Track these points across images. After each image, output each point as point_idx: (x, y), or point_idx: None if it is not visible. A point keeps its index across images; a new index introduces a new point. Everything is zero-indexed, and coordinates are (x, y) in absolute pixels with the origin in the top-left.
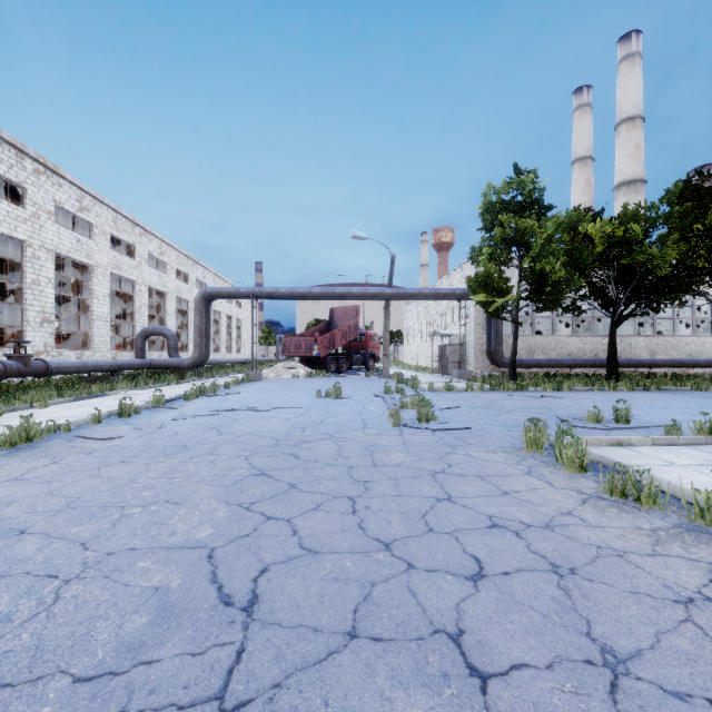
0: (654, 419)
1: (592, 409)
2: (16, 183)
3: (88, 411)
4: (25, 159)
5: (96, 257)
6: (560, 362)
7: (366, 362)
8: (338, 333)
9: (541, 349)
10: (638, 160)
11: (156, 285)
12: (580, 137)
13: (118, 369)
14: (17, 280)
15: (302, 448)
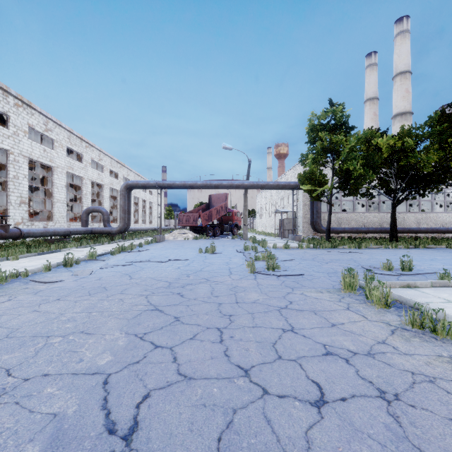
0: (427, 268)
1: (383, 261)
2: (2, 112)
3: (45, 262)
4: (8, 96)
5: (56, 161)
6: (358, 229)
7: (232, 229)
8: (214, 210)
9: (346, 221)
10: (407, 99)
11: (96, 180)
12: (369, 85)
13: (69, 234)
14: (3, 176)
15: (186, 289)
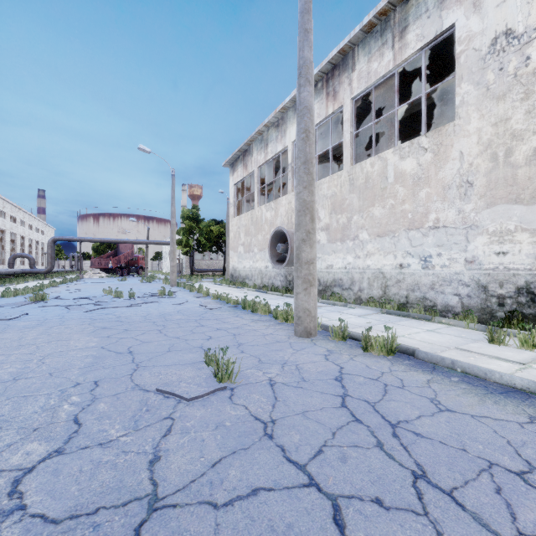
0: None
1: None
2: None
3: None
4: None
5: None
6: (216, 270)
7: (138, 271)
8: (122, 256)
9: (212, 265)
10: None
11: (1, 226)
12: None
13: (14, 274)
14: None
15: (121, 284)
